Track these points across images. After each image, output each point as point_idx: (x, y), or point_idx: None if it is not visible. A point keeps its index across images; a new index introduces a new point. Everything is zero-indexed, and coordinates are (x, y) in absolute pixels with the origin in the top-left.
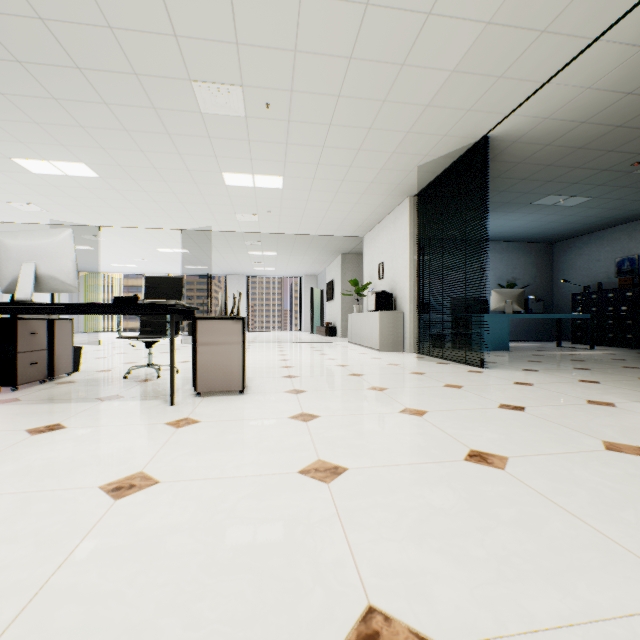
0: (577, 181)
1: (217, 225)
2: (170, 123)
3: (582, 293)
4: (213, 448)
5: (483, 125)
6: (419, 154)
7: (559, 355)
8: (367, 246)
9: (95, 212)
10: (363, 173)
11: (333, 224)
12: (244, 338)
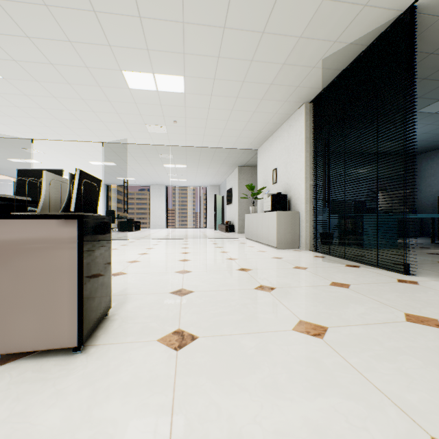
0: None
1: (132, 137)
2: None
3: None
4: None
5: None
6: (327, 40)
7: None
8: (261, 157)
9: (21, 123)
10: (264, 70)
11: (232, 136)
12: (81, 252)
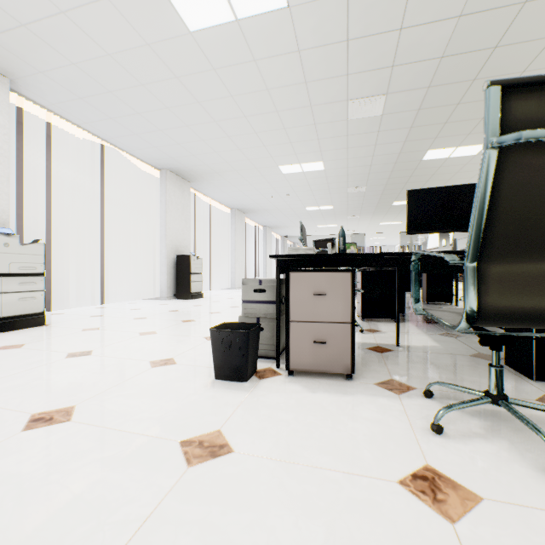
0: None
1: None
2: None
3: None
4: None
5: None
6: None
7: None
8: None
9: (374, 230)
10: None
11: None
12: None
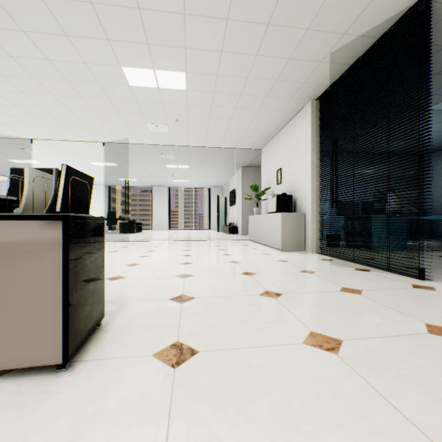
0: None
1: (133, 137)
2: None
3: None
4: None
5: None
6: (336, 32)
7: None
8: (265, 156)
9: (20, 123)
10: (269, 66)
11: (236, 135)
12: (66, 257)
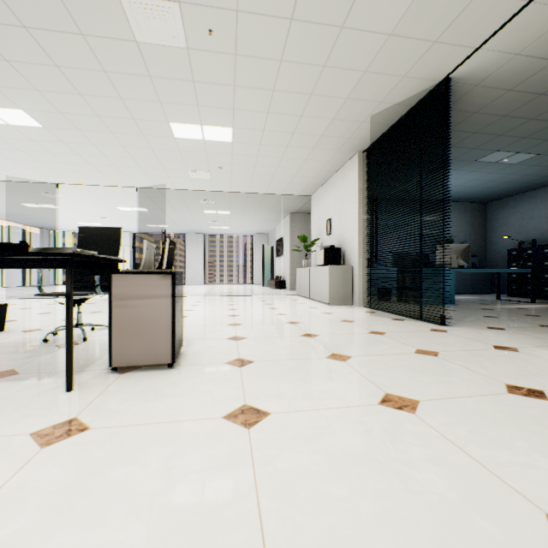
0: (527, 135)
1: (171, 183)
2: (104, 56)
3: (517, 249)
4: (67, 516)
5: (447, 63)
6: (374, 101)
7: (508, 309)
8: (315, 204)
9: (49, 168)
10: (314, 124)
11: (283, 182)
12: (174, 297)
